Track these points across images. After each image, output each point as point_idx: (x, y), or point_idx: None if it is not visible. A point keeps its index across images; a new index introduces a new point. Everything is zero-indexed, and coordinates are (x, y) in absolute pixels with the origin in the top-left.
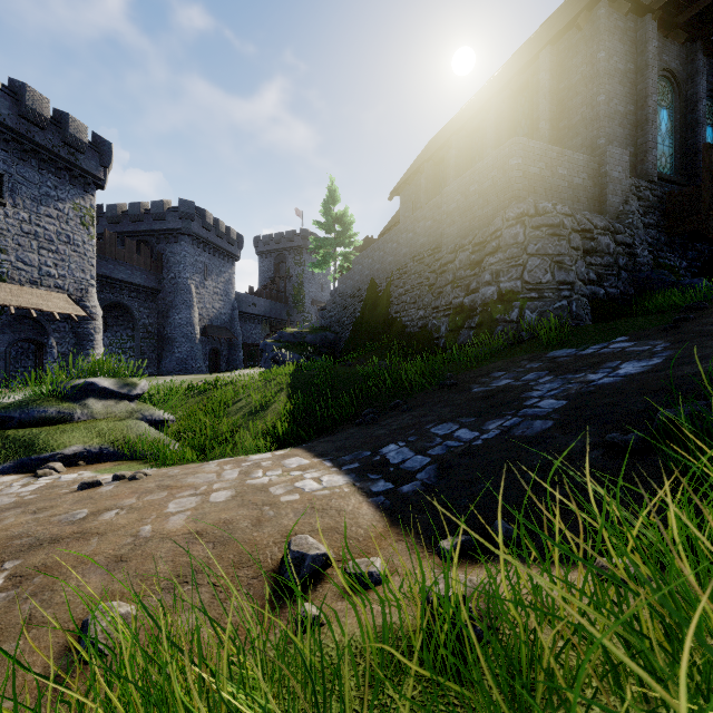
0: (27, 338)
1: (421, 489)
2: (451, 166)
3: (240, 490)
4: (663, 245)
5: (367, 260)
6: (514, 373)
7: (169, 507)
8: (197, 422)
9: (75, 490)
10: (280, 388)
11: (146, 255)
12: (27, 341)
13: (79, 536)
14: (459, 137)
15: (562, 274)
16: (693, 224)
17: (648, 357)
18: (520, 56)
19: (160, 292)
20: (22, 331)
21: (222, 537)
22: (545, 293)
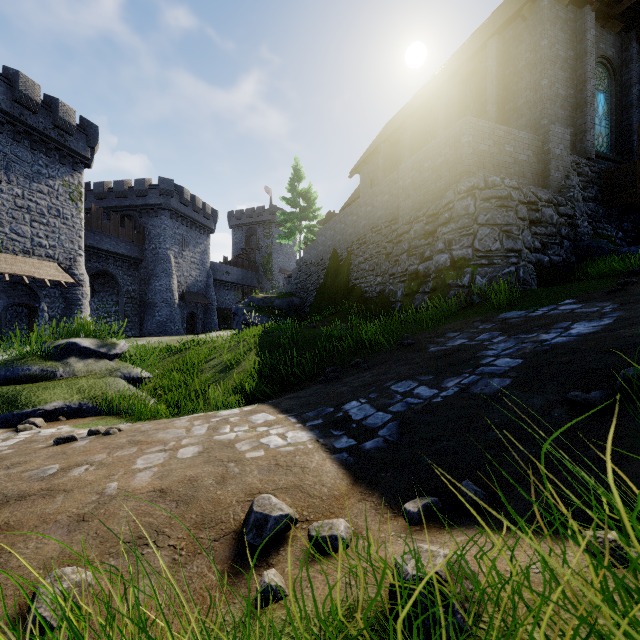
0: (20, 302)
1: (383, 446)
2: (406, 146)
3: (207, 446)
4: (601, 217)
5: (329, 231)
6: (468, 334)
7: (137, 463)
8: (172, 380)
9: (50, 445)
10: (249, 348)
11: (129, 228)
12: (20, 305)
13: (46, 493)
14: (413, 120)
15: (510, 242)
16: (629, 197)
17: (598, 317)
18: (469, 45)
19: (143, 261)
20: (16, 296)
21: (185, 495)
22: (494, 260)
